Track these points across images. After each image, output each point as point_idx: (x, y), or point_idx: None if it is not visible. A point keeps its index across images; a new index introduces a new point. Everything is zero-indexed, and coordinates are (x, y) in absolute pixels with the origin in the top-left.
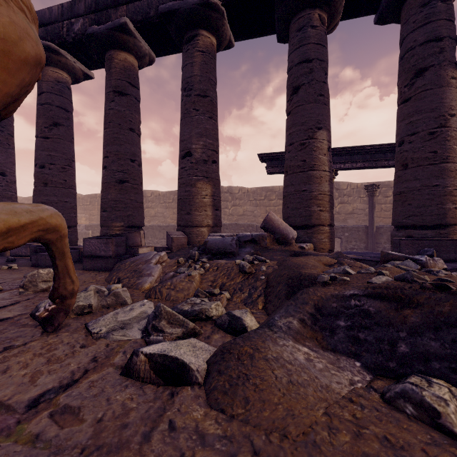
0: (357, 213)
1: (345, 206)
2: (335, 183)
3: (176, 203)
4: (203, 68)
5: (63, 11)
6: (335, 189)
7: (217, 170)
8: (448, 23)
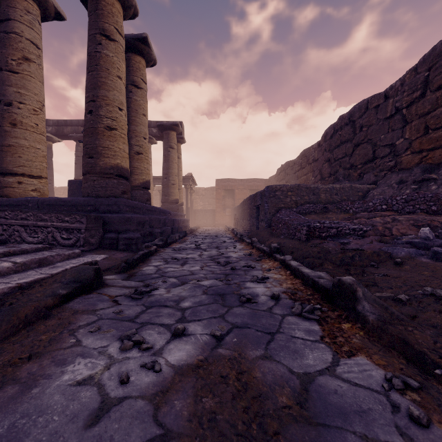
0: None
1: None
2: None
3: (66, 196)
4: None
5: None
6: None
7: (52, 186)
8: None
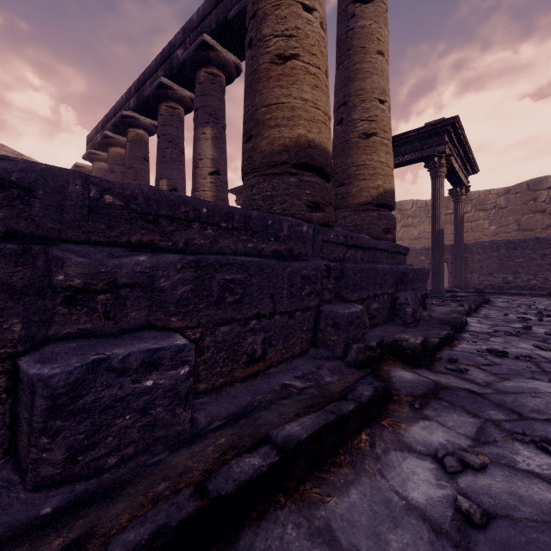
0: (424, 238)
1: (409, 230)
2: (397, 203)
3: None
4: (130, 151)
5: (96, 130)
6: (398, 210)
7: None
8: (200, 98)
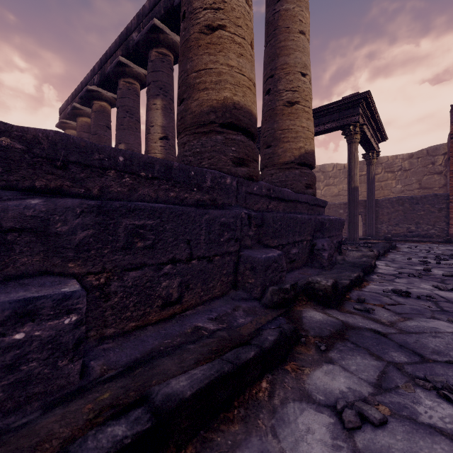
0: (343, 195)
1: (331, 188)
2: (321, 166)
3: None
4: (95, 120)
5: (67, 103)
6: (321, 172)
7: None
8: (151, 74)
